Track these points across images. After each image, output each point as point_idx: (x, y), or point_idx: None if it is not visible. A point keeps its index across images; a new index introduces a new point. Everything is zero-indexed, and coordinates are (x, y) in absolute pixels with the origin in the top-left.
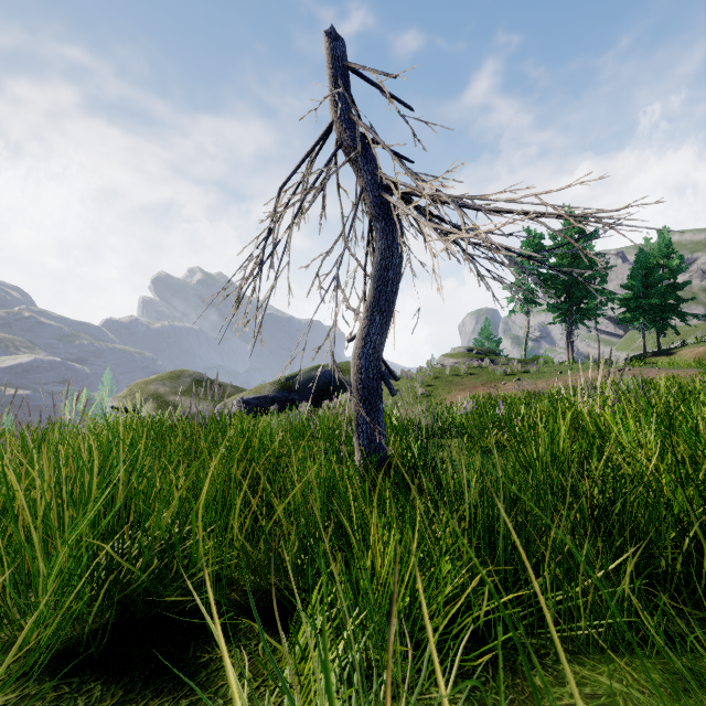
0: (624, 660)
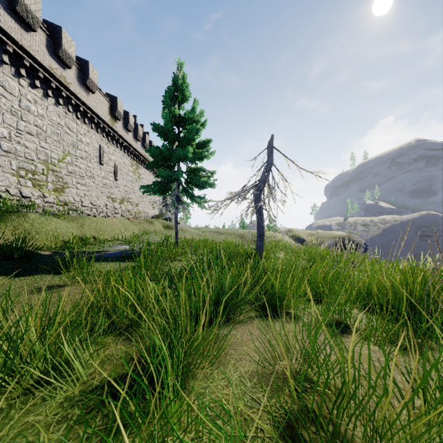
0: None
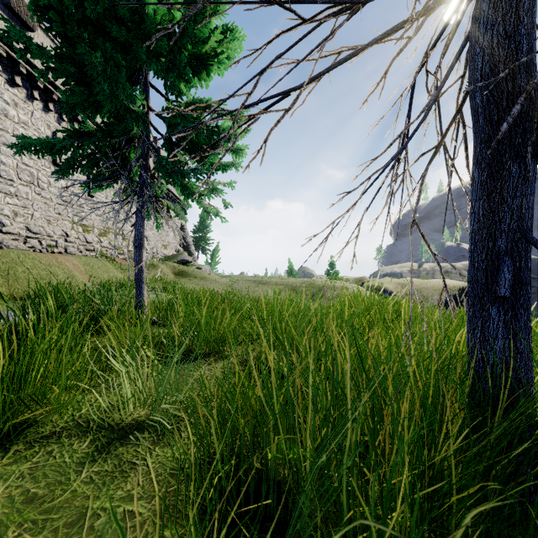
0: None
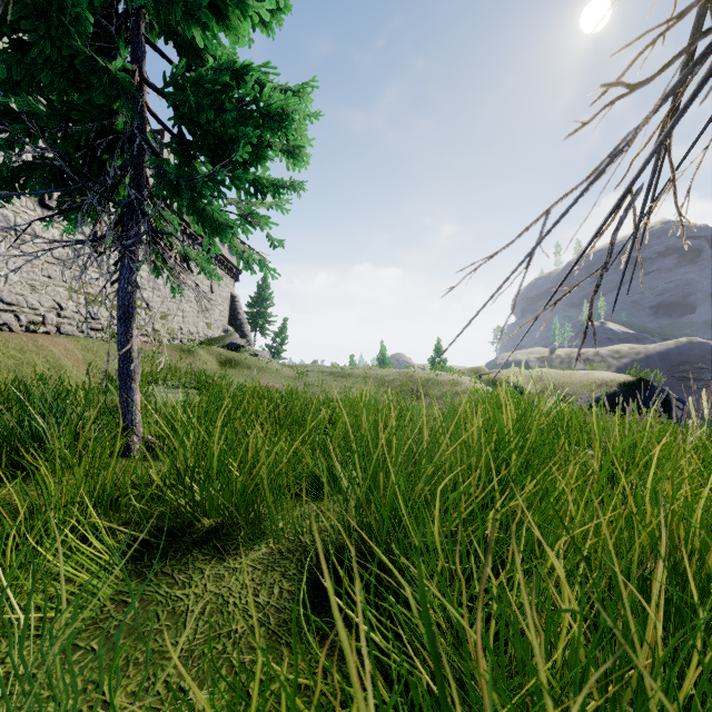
0: None
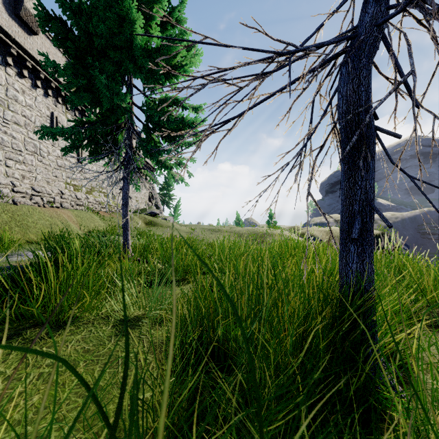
0: (150, 420)
